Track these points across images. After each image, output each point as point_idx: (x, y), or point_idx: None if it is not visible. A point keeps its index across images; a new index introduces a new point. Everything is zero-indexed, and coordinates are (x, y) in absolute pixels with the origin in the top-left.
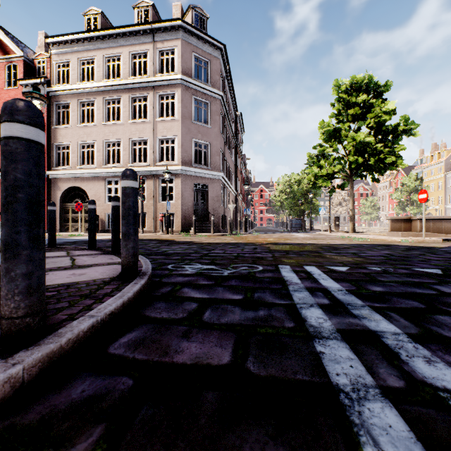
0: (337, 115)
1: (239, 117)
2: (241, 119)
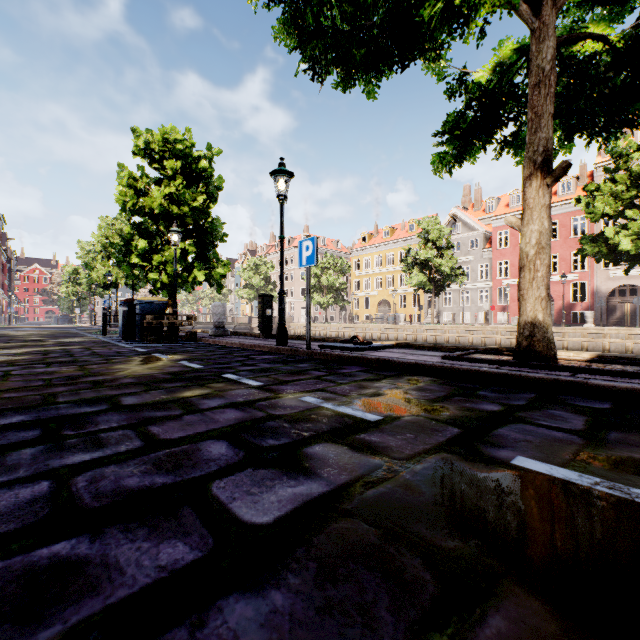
0: (81, 258)
1: (0, 217)
2: (3, 217)
